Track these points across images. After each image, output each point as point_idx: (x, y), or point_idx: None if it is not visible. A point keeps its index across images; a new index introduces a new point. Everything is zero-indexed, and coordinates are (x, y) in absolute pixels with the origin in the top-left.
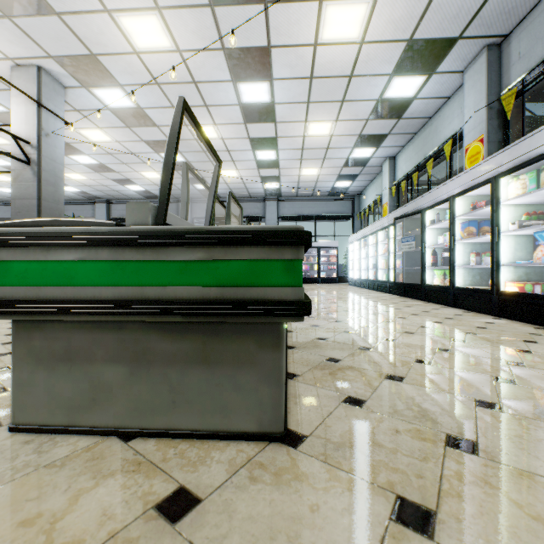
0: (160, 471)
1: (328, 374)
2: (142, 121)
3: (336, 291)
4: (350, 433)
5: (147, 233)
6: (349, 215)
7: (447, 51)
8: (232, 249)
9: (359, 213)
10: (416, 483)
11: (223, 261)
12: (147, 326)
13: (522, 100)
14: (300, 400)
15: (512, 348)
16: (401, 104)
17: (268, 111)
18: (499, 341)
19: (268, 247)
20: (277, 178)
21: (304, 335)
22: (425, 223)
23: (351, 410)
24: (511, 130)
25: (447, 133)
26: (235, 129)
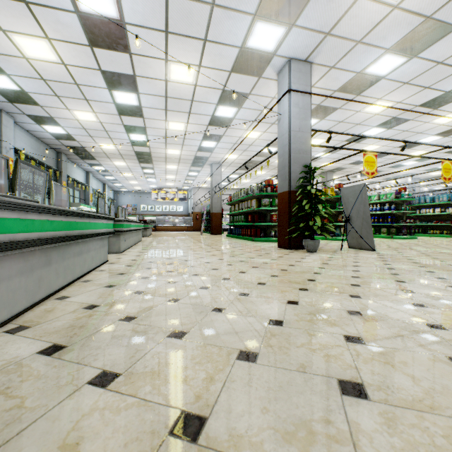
0: None
1: None
2: None
3: None
4: None
5: None
6: None
7: None
8: None
9: None
10: None
11: None
12: None
13: None
14: None
15: None
16: None
17: None
18: None
19: None
20: None
21: None
22: None
23: None
24: None
25: None
26: None
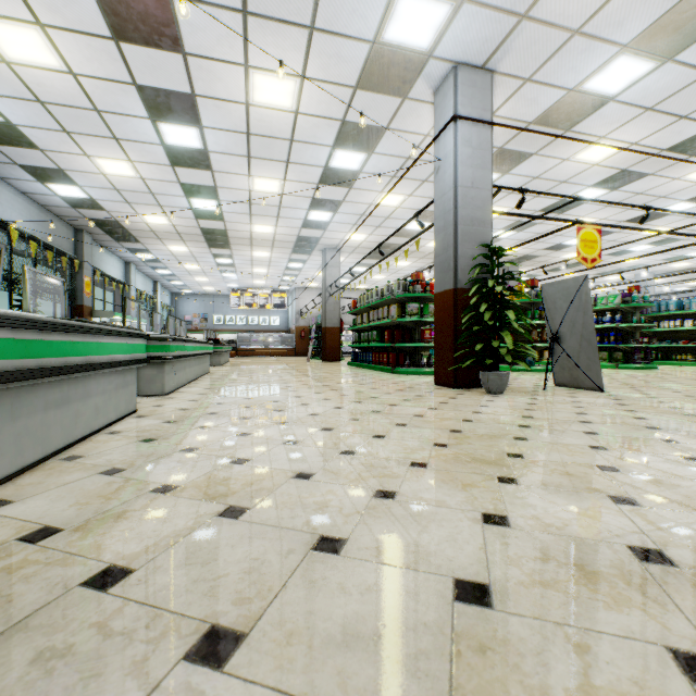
0: None
1: None
2: None
3: None
4: None
5: None
6: None
7: None
8: None
9: None
10: None
11: None
12: None
13: None
14: None
15: None
16: None
17: None
18: None
19: None
20: None
21: None
22: None
23: None
24: None
25: None
26: None
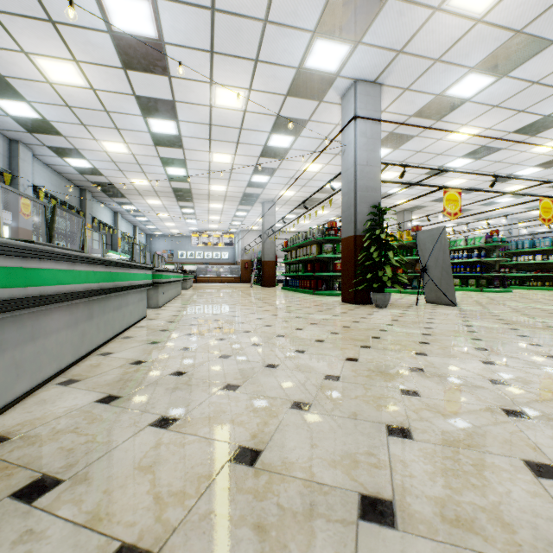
0: None
1: None
2: (346, 4)
3: None
4: None
5: None
6: None
7: None
8: None
9: None
10: None
11: None
12: None
13: None
14: None
15: None
16: None
17: None
18: None
19: None
20: None
21: None
22: None
23: None
24: None
25: None
26: None
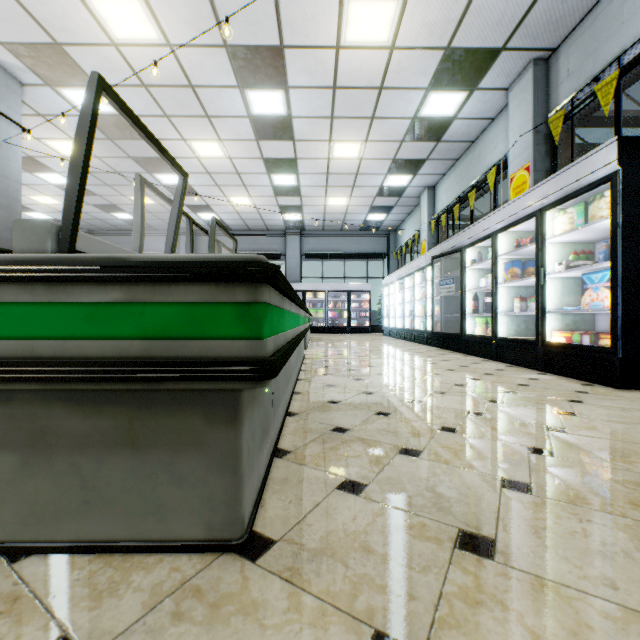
0: (42, 610)
1: (329, 449)
2: (127, 132)
3: (366, 342)
4: (335, 533)
5: (35, 263)
6: (384, 253)
7: (490, 64)
8: (163, 287)
9: (396, 252)
10: (406, 608)
11: (151, 304)
12: (48, 396)
13: (571, 124)
14: (282, 488)
15: (555, 409)
16: (440, 125)
17: (284, 126)
18: (541, 401)
19: (213, 285)
20: (299, 209)
21: (313, 397)
22: (465, 263)
23: (345, 499)
24: (559, 158)
25: (491, 159)
26: (245, 147)
